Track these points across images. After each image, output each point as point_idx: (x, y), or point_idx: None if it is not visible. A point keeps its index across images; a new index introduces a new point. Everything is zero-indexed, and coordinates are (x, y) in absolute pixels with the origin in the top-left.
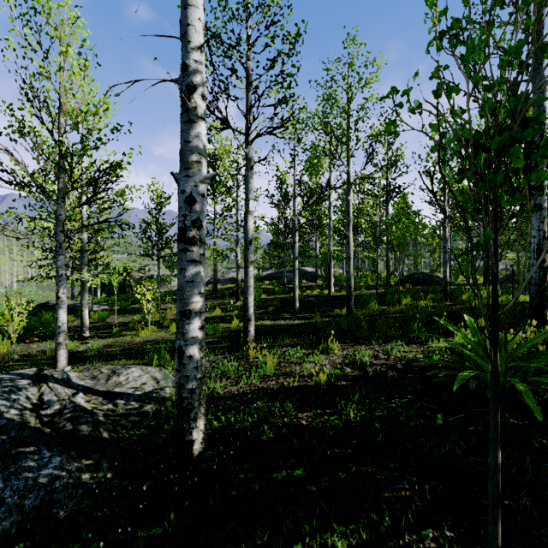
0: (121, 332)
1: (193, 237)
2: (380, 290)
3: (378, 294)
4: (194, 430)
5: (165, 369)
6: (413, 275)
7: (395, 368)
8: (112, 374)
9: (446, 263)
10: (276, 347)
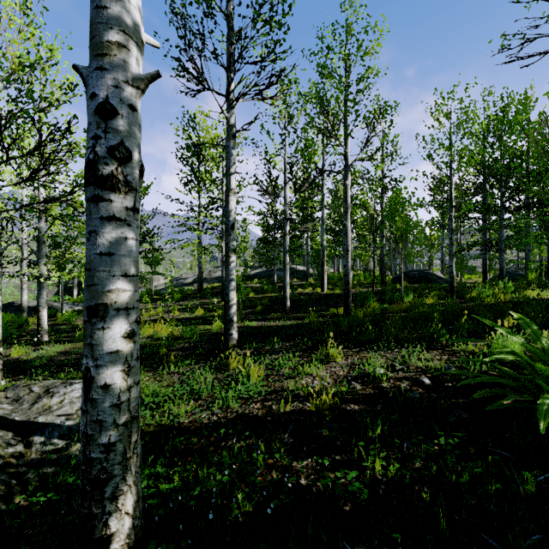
0: None
1: (110, 176)
2: (376, 288)
3: (374, 292)
4: (113, 515)
5: None
6: (408, 272)
7: (420, 384)
8: (44, 394)
9: (452, 256)
10: (263, 353)
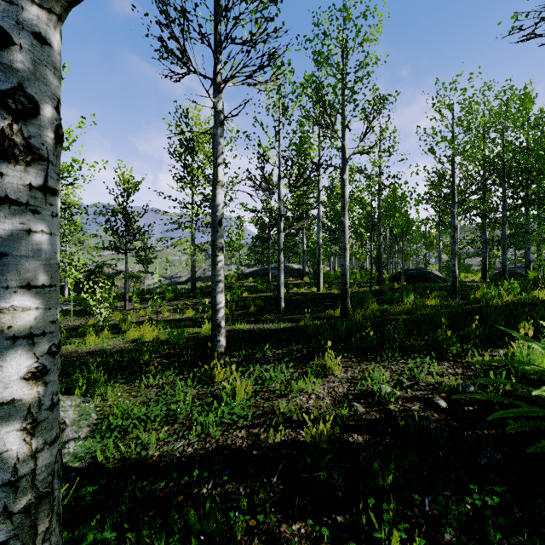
0: (67, 339)
1: None
2: (373, 288)
3: (372, 292)
4: None
5: (92, 400)
6: (406, 271)
7: (435, 408)
8: None
9: (455, 255)
10: (253, 363)
